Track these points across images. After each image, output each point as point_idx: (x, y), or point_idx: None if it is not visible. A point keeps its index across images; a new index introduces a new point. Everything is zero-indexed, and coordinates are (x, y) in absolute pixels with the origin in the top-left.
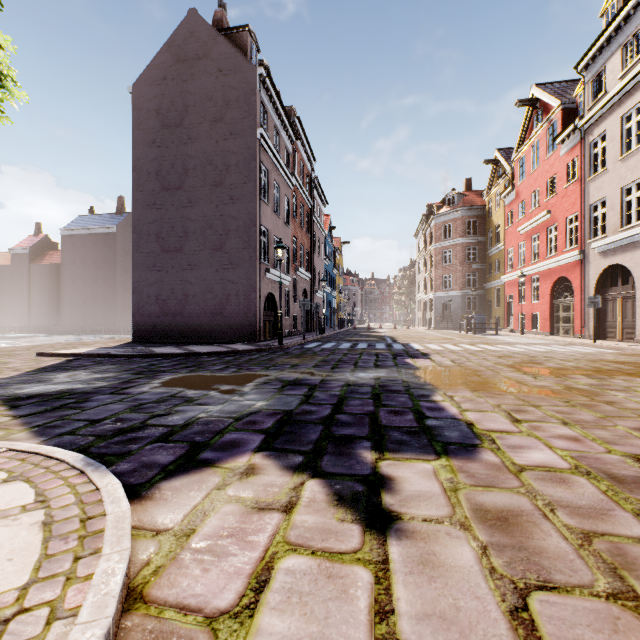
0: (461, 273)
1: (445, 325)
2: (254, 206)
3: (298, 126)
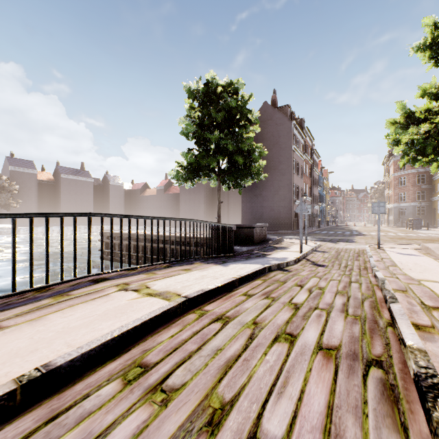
0: (412, 191)
1: (400, 224)
2: (291, 176)
3: (306, 129)
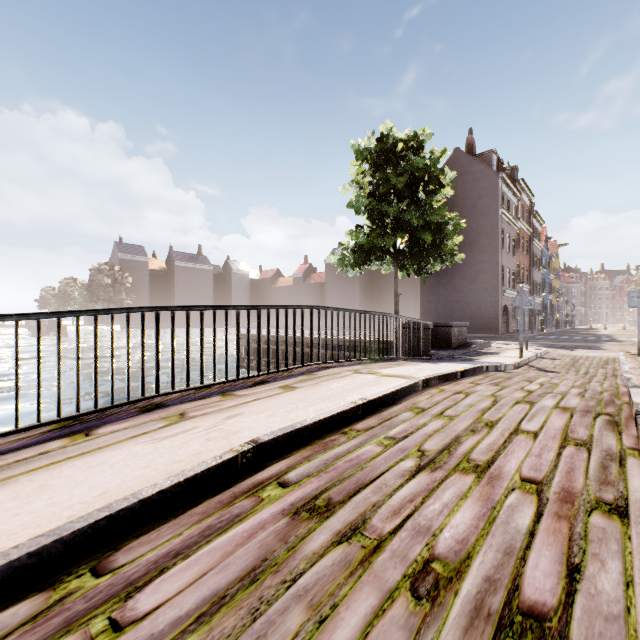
0: None
1: None
2: (497, 255)
3: (521, 183)
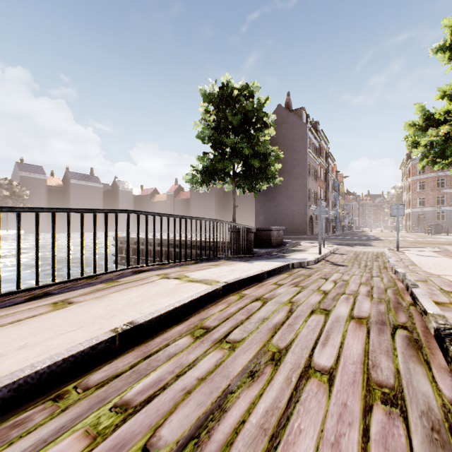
0: (431, 196)
1: (419, 230)
2: (305, 181)
3: (321, 132)
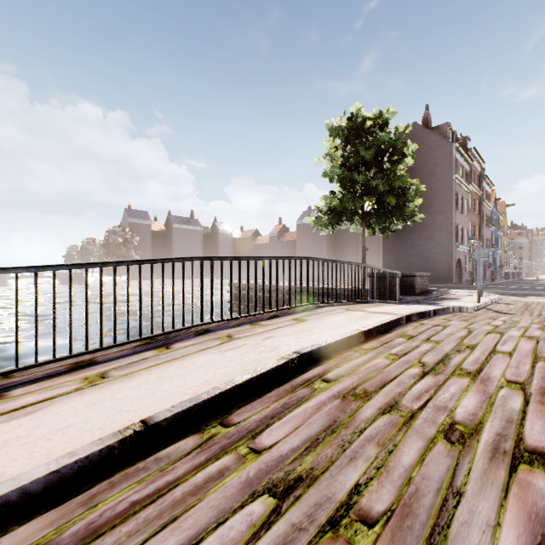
0: None
1: None
2: (451, 215)
3: (472, 151)
